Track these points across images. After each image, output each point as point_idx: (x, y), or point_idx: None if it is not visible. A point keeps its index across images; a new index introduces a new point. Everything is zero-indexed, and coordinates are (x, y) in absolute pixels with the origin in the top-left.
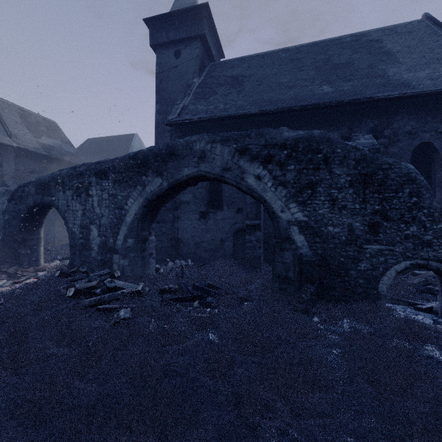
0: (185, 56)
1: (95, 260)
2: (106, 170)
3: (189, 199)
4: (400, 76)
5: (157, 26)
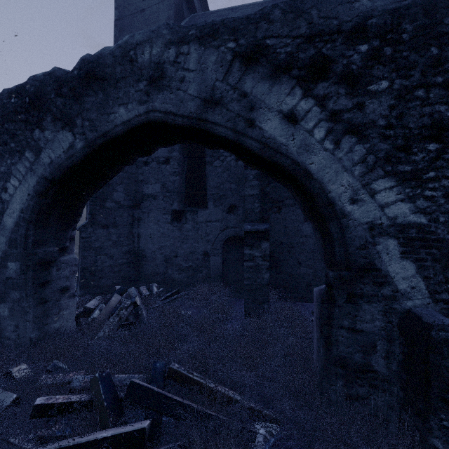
0: None
1: None
2: None
3: (156, 192)
4: None
5: None
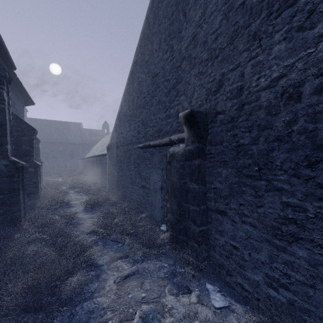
0: None
1: None
2: None
3: None
4: (69, 137)
5: None
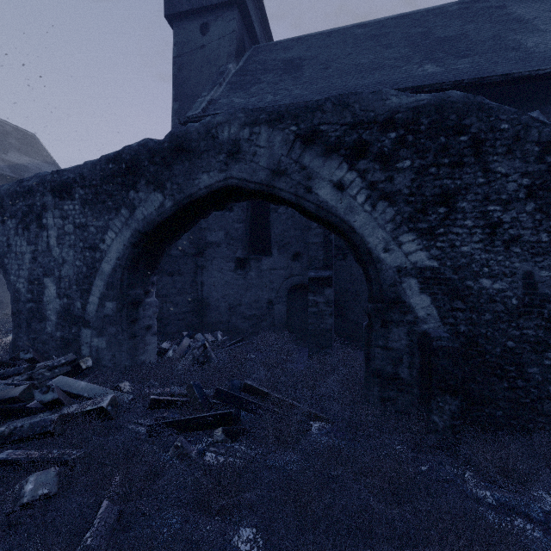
0: (216, 32)
1: (52, 338)
2: (70, 182)
3: (219, 240)
4: (547, 47)
5: None
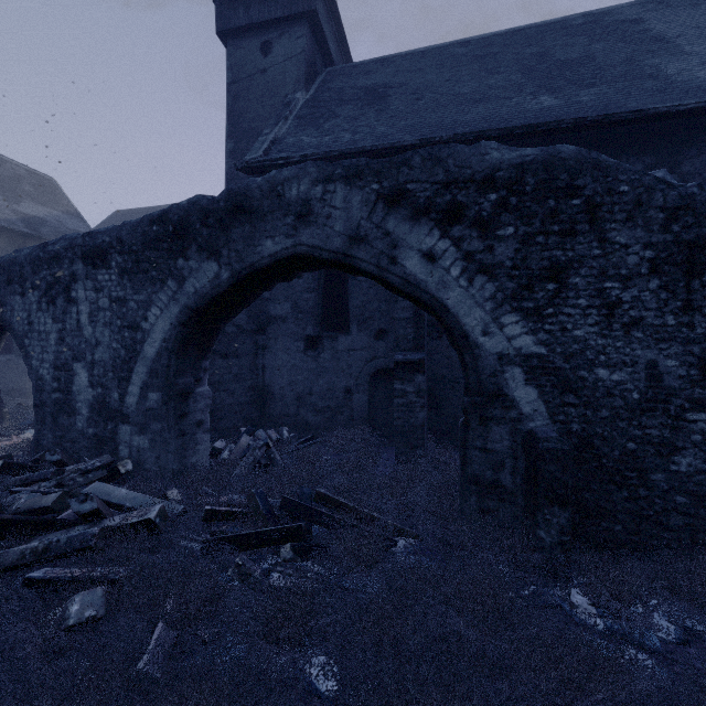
0: (280, 52)
1: (83, 436)
2: (105, 247)
3: (285, 313)
4: (692, 74)
5: None
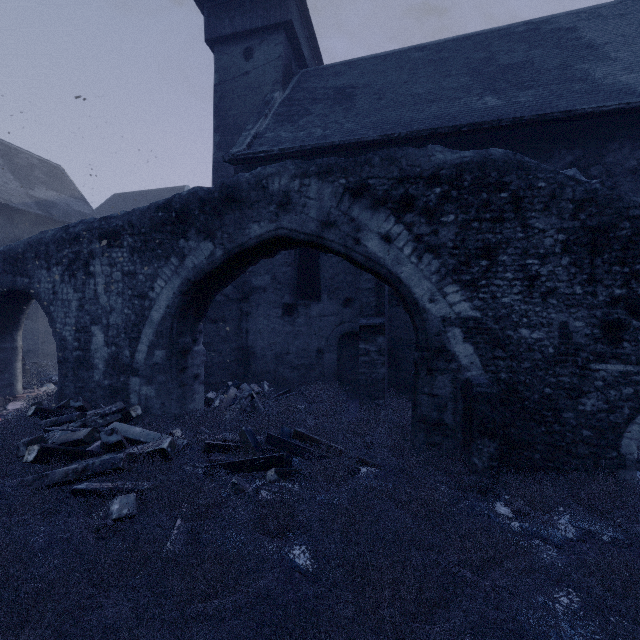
0: (260, 57)
1: (100, 387)
2: (118, 230)
3: (266, 284)
4: (615, 78)
5: (216, 9)
